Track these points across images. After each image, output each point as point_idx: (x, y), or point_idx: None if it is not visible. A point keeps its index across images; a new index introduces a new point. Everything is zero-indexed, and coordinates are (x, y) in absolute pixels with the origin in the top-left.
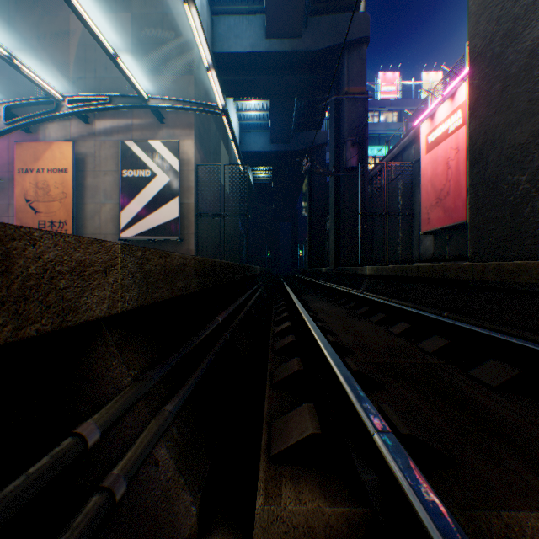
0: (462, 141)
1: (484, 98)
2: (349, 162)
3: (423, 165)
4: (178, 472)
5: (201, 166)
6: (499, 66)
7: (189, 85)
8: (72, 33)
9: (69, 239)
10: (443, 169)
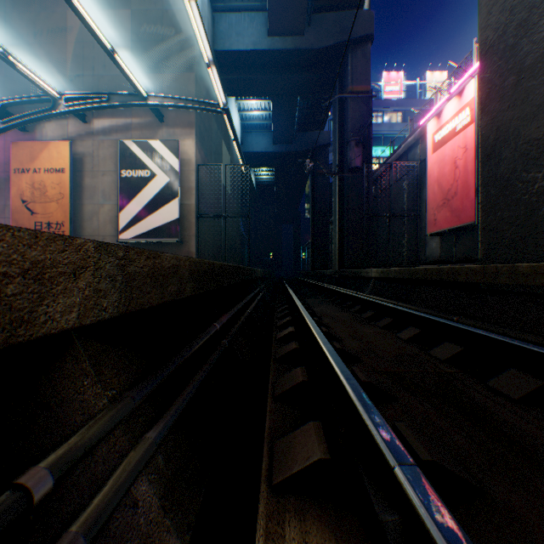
0: (471, 139)
1: (497, 93)
2: (353, 162)
3: (429, 165)
4: (162, 511)
5: (202, 166)
6: (513, 58)
7: (189, 83)
8: (70, 30)
9: (20, 234)
10: (450, 169)
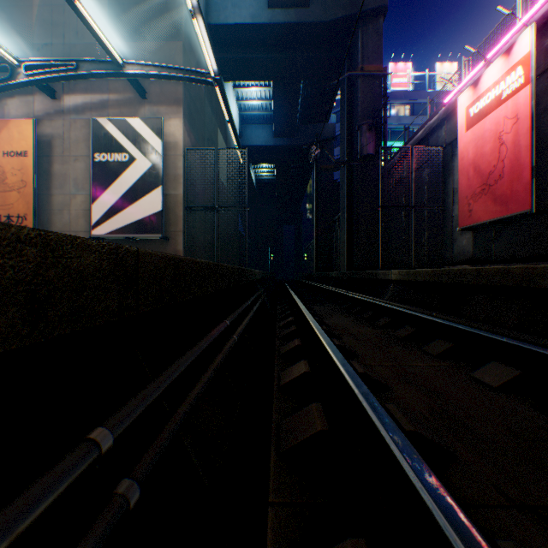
0: (525, 105)
1: None
2: (366, 148)
3: (462, 145)
4: None
5: (191, 150)
6: None
7: (176, 53)
8: None
9: None
10: (493, 146)
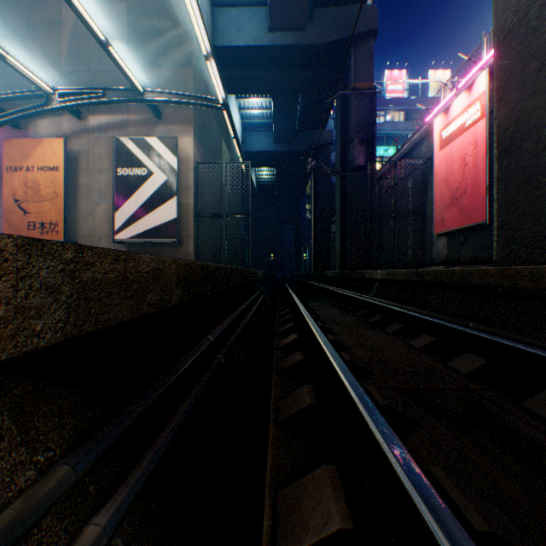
0: (481, 135)
1: (517, 81)
2: (357, 160)
3: (436, 162)
4: None
5: (201, 164)
6: (536, 42)
7: (187, 79)
8: (65, 23)
9: None
10: (459, 166)
